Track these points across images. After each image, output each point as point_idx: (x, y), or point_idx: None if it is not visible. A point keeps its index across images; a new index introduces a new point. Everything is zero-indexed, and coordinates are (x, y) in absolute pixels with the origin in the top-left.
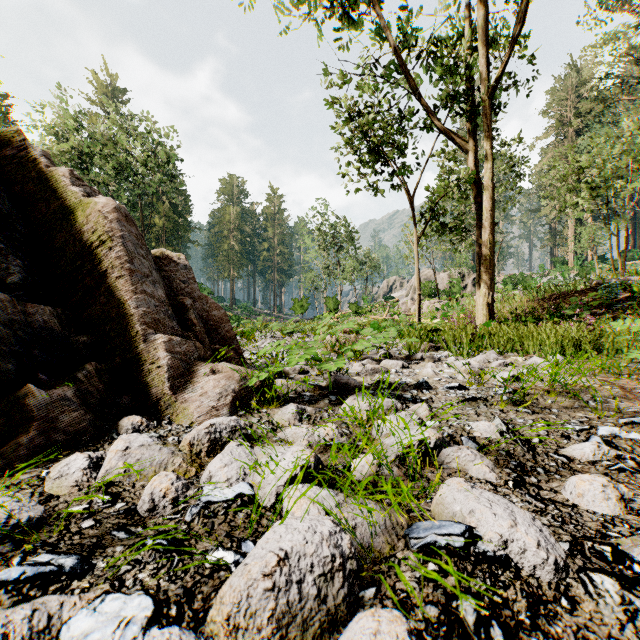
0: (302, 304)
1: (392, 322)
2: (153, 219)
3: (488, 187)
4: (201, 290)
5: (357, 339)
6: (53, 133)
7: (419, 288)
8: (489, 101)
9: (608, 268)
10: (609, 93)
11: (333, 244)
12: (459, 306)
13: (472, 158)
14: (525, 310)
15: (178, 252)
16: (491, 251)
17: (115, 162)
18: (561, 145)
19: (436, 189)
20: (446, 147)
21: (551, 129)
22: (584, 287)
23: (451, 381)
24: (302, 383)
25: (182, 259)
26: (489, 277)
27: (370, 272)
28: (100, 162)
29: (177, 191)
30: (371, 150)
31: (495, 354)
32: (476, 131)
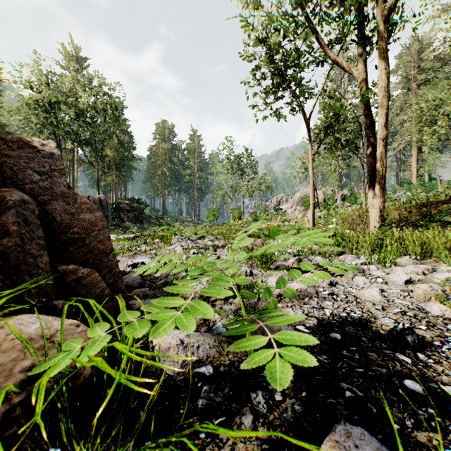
0: (214, 213)
1: (291, 227)
2: (106, 152)
3: (382, 104)
4: (140, 203)
5: (263, 244)
6: (30, 87)
7: (313, 198)
8: (384, 24)
9: (443, 186)
10: (447, 53)
11: (237, 169)
12: (337, 214)
13: (362, 83)
14: (399, 217)
15: (124, 176)
16: (384, 163)
17: (75, 108)
18: (406, 96)
19: (334, 106)
20: (329, 87)
21: (399, 84)
22: (444, 198)
23: (426, 318)
24: (197, 341)
25: (49, 146)
26: (381, 186)
27: (264, 190)
28: (66, 109)
29: (123, 131)
30: (273, 74)
31: (414, 262)
32: (365, 59)
